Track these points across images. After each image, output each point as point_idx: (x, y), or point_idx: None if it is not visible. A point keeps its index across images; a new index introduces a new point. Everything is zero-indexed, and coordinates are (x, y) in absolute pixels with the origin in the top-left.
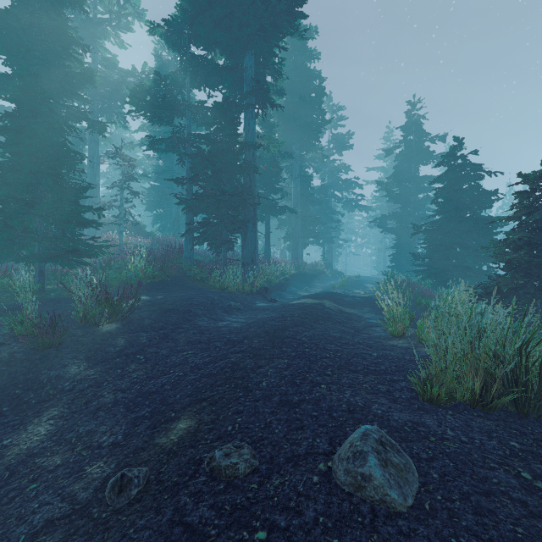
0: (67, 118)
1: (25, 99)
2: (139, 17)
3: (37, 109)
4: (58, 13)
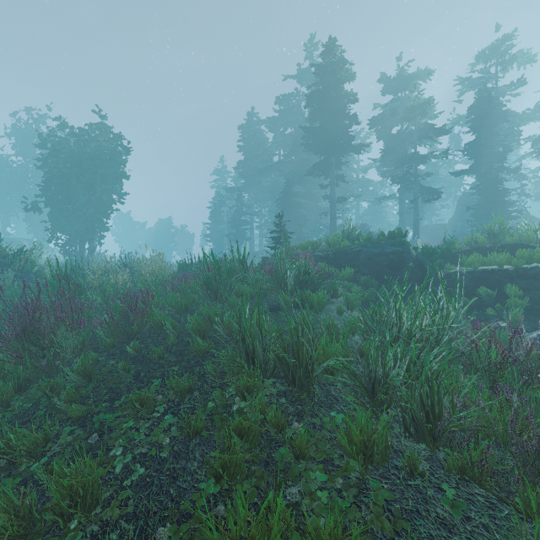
0: (497, 173)
1: (487, 176)
2: (529, 62)
3: (492, 178)
4: (497, 132)
